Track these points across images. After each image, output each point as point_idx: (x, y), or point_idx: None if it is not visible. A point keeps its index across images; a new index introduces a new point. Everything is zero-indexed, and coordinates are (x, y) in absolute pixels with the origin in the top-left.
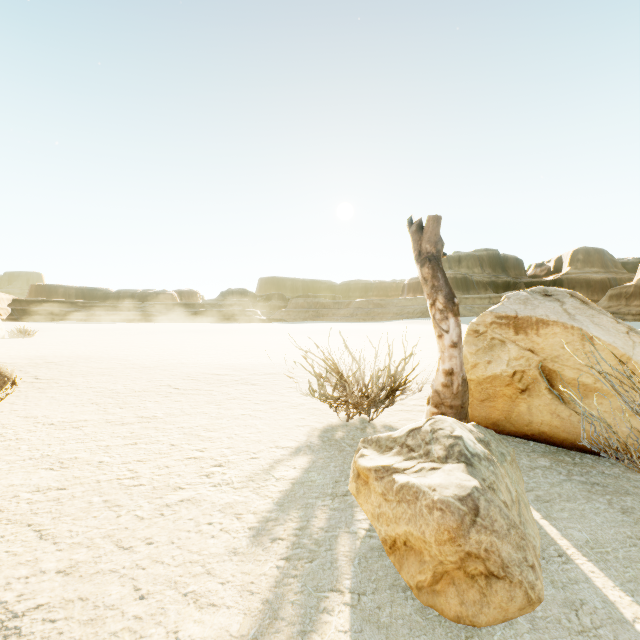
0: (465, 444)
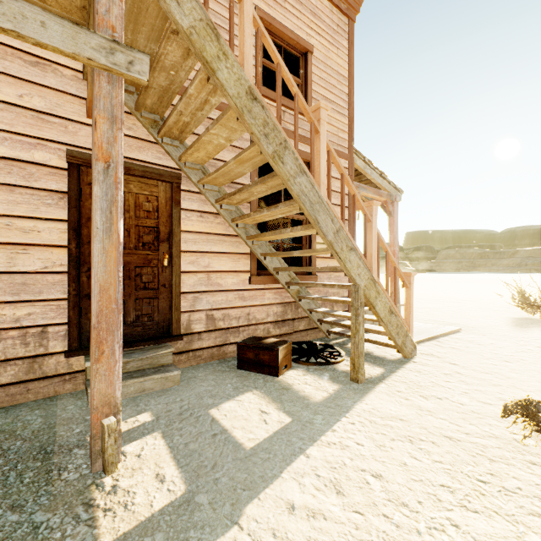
0: None
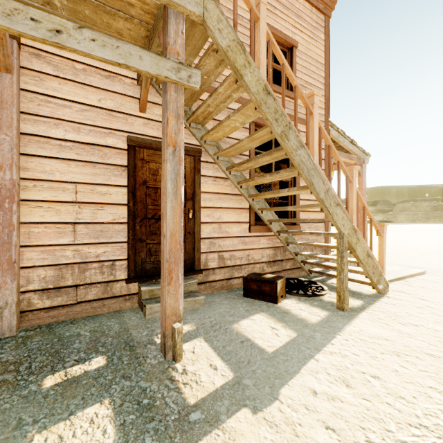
0: None
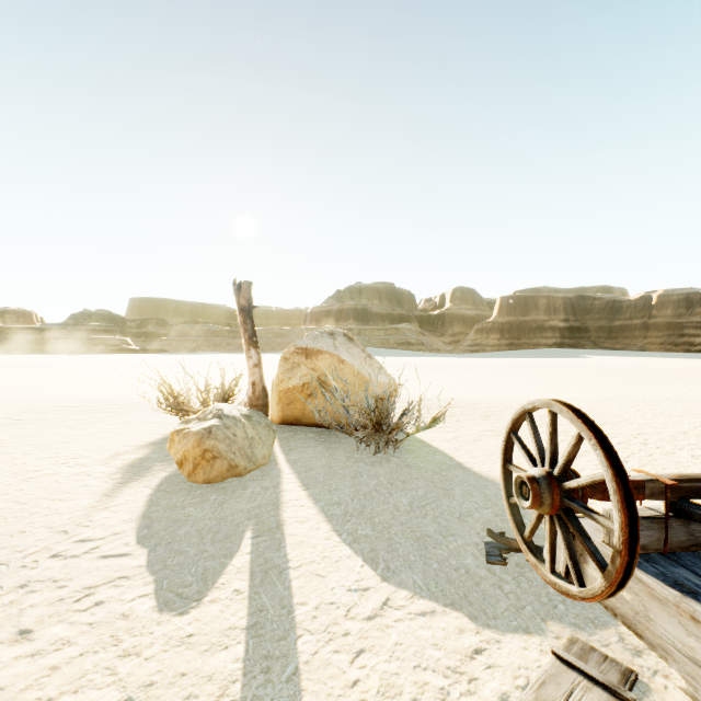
0: (223, 411)
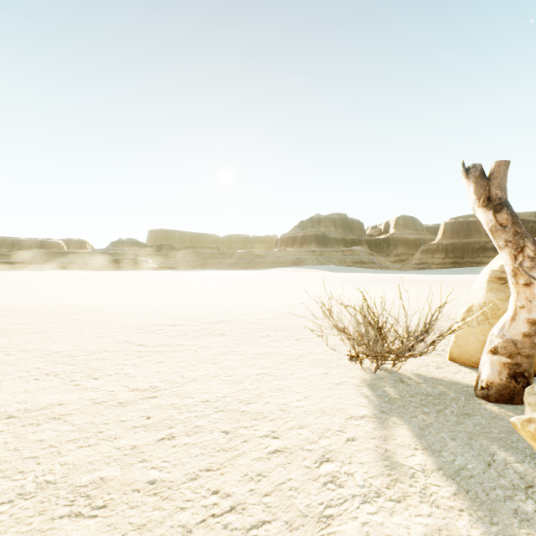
0: None
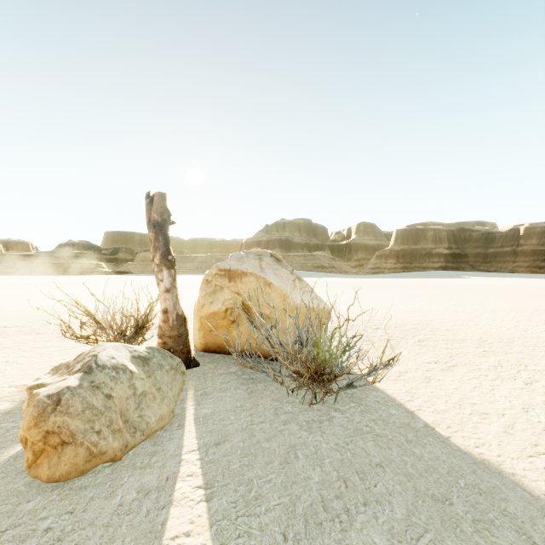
0: (97, 359)
